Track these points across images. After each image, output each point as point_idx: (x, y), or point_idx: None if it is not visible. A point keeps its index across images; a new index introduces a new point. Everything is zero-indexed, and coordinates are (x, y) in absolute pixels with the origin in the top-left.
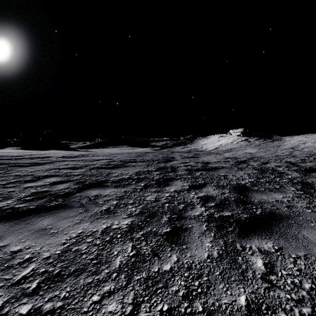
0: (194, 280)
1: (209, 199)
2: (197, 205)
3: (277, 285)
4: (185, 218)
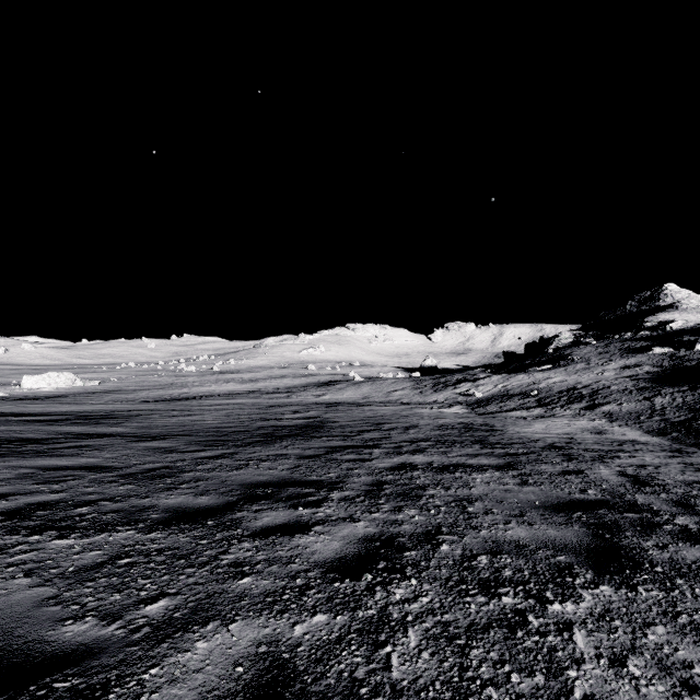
0: (637, 490)
1: (684, 535)
2: (695, 526)
3: (581, 487)
4: (690, 513)
